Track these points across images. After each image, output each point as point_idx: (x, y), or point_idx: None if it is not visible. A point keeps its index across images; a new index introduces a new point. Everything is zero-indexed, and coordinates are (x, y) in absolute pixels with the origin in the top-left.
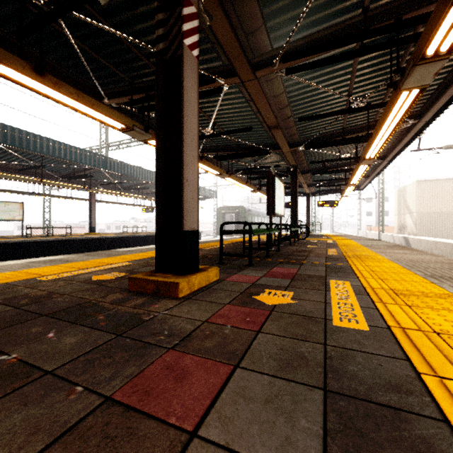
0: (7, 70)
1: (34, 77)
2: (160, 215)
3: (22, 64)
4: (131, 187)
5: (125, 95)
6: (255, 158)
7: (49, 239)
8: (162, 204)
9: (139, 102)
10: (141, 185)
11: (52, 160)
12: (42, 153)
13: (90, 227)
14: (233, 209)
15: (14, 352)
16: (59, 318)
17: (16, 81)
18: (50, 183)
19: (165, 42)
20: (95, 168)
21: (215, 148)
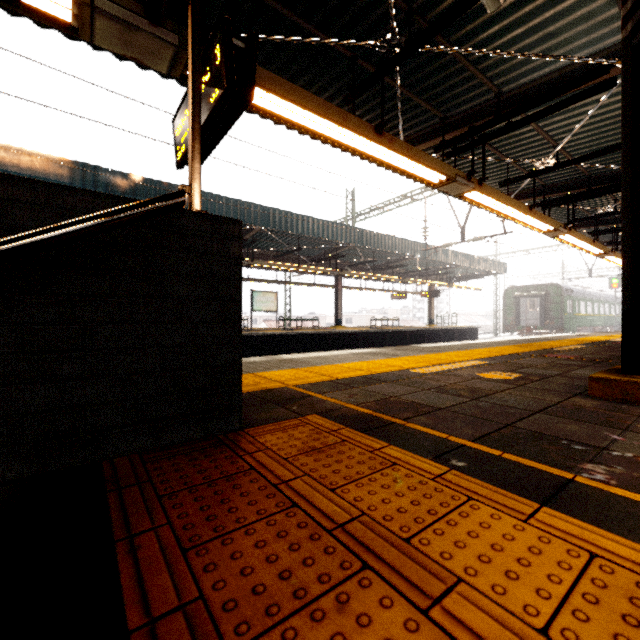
0: (353, 138)
1: (374, 139)
2: (627, 287)
3: (366, 128)
4: (382, 267)
5: (432, 138)
6: (616, 195)
7: (307, 332)
8: (629, 269)
9: (456, 142)
10: (395, 262)
11: (305, 241)
12: (303, 234)
13: (335, 319)
14: (535, 290)
15: (617, 450)
16: (569, 418)
17: (352, 149)
18: (305, 268)
19: (632, 19)
20: (349, 246)
21: (539, 189)
